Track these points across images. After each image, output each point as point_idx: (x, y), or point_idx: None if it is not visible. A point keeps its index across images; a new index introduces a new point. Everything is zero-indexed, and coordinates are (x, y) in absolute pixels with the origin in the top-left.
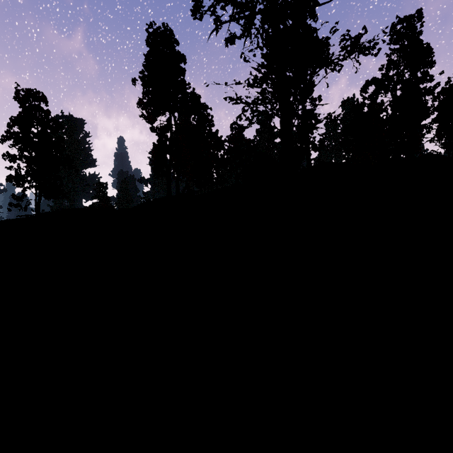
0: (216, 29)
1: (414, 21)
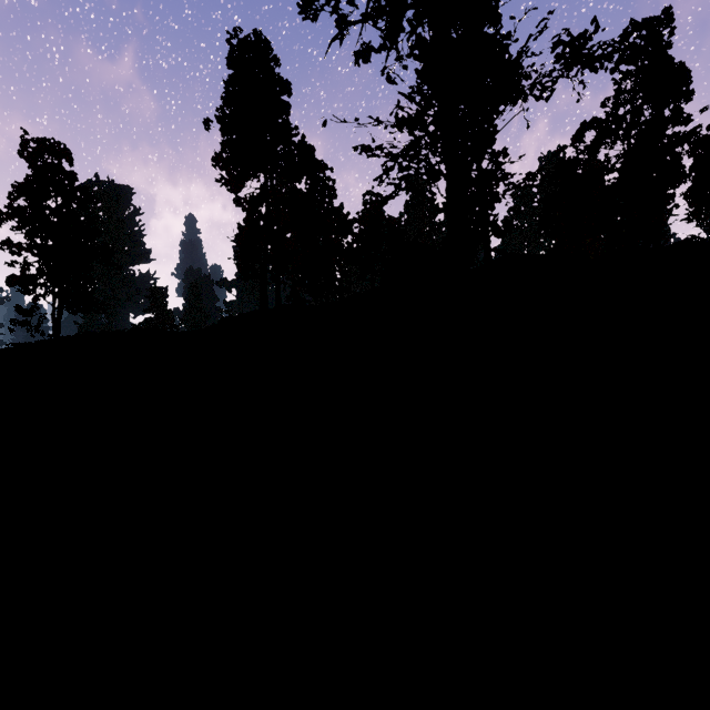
0: (340, 36)
1: (659, 27)
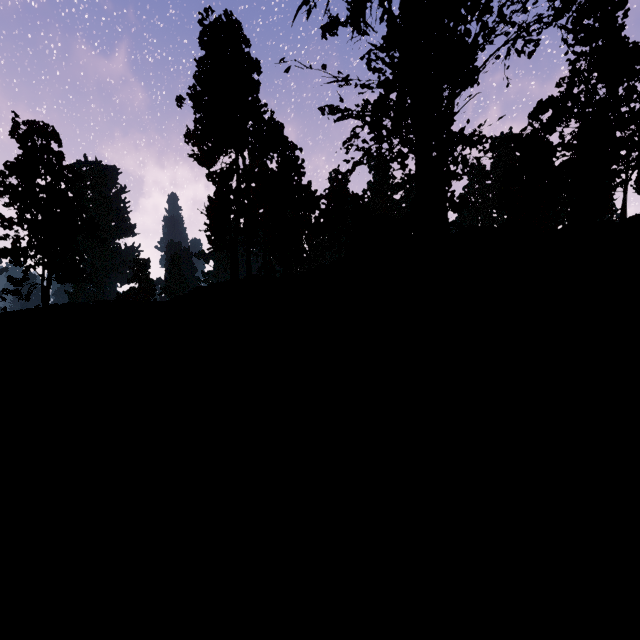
0: (308, 9)
1: (613, 8)
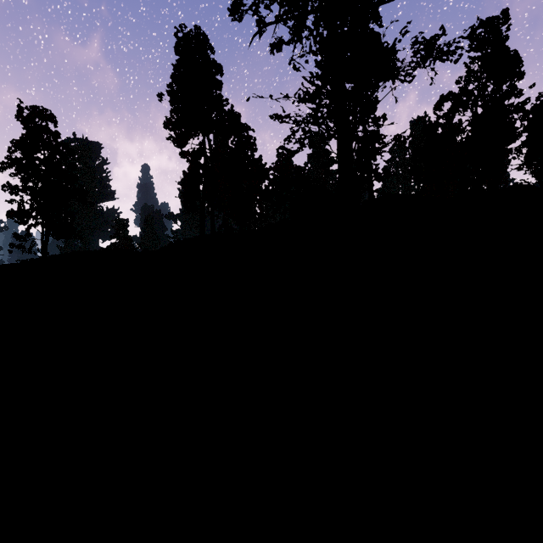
0: (260, 32)
1: (499, 24)
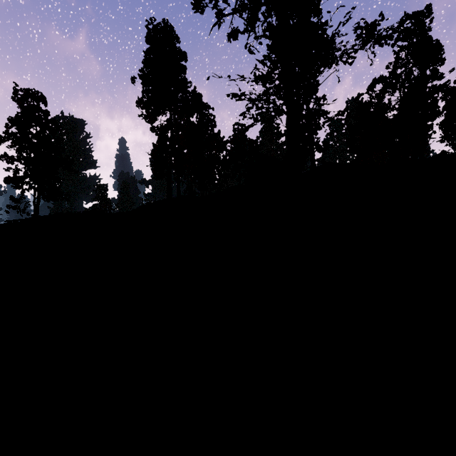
0: (219, 23)
1: (423, 17)
